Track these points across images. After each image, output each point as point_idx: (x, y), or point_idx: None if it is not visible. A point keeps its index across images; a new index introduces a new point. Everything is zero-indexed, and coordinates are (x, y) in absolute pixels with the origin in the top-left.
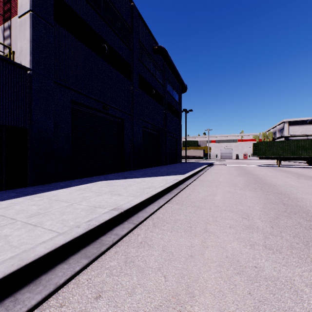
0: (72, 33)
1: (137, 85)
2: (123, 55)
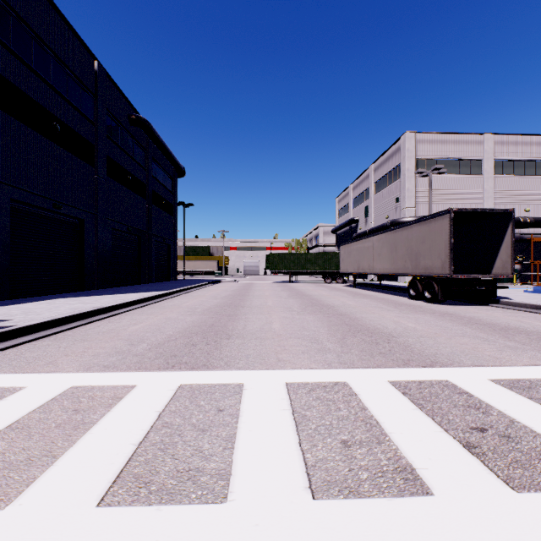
0: (12, 114)
1: (104, 173)
2: (82, 133)
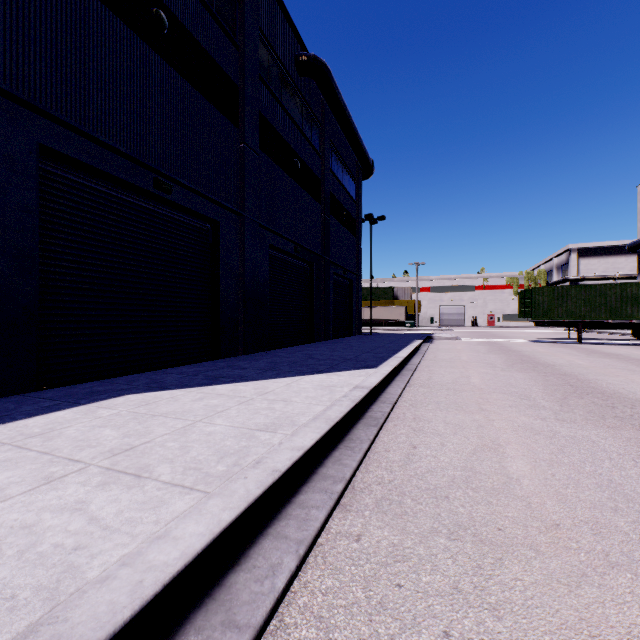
0: None
1: (256, 141)
2: (216, 57)
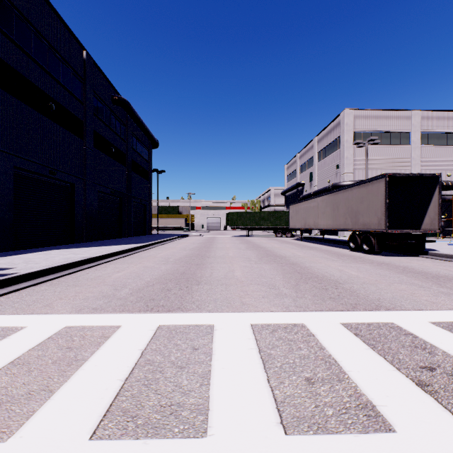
0: (15, 95)
1: (92, 144)
2: (73, 111)
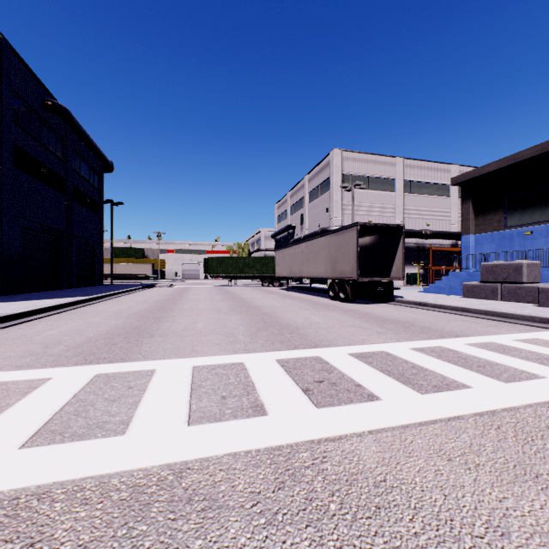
0: None
1: (11, 163)
2: None
